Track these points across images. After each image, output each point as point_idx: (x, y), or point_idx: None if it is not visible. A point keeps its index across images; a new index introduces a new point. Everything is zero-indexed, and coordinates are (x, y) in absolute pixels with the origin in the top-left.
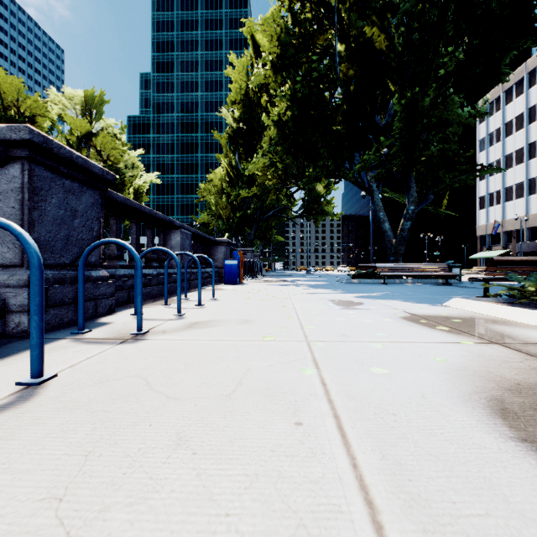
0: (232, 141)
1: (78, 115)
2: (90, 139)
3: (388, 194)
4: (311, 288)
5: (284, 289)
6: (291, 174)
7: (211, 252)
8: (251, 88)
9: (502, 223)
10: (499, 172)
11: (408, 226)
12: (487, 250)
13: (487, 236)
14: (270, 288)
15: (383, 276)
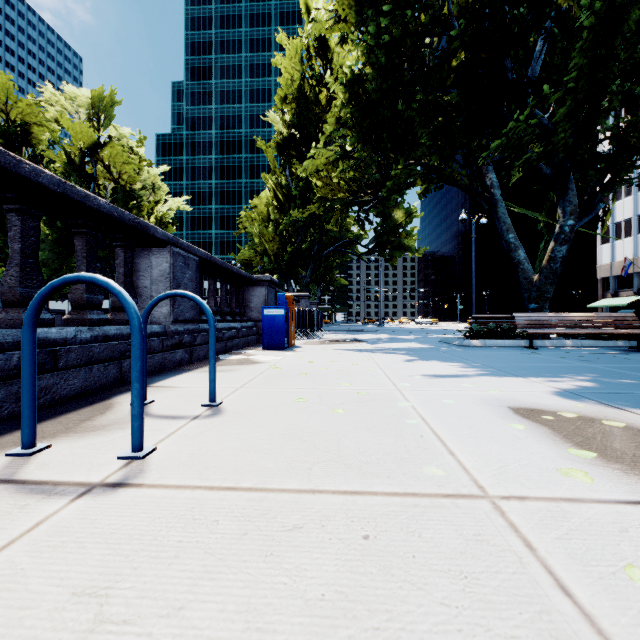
0: (282, 152)
1: (82, 121)
2: (96, 152)
3: (516, 208)
4: (418, 358)
5: (368, 361)
6: (365, 182)
7: (245, 297)
8: (306, 80)
9: (633, 261)
10: (630, 195)
11: (562, 252)
12: (611, 296)
13: (613, 278)
14: (342, 358)
15: (521, 334)
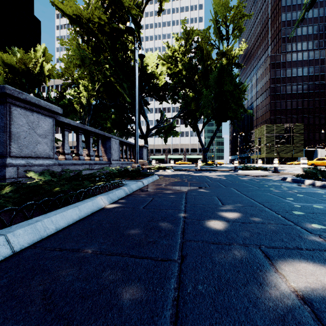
0: None
1: None
2: None
3: None
4: None
5: None
6: None
7: None
8: None
9: None
10: None
11: None
12: None
13: None
14: None
15: None
